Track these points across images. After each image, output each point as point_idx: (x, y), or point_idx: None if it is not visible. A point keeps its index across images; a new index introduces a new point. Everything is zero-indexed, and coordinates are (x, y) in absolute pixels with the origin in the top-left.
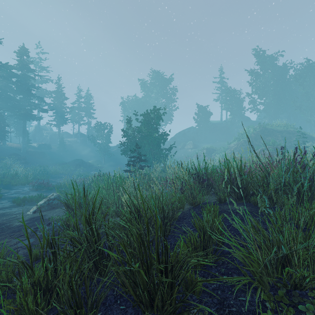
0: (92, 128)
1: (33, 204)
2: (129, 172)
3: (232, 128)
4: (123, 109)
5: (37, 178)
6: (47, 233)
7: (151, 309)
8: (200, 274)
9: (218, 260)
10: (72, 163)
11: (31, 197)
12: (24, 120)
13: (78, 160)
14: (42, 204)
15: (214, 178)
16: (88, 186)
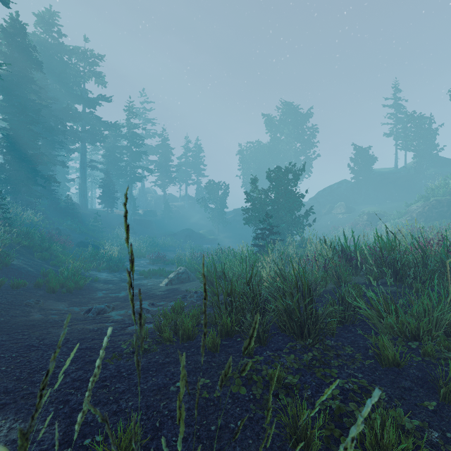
0: (202, 188)
1: (158, 278)
2: (258, 246)
3: (415, 179)
4: (241, 160)
5: (148, 251)
6: (197, 299)
7: (301, 338)
8: (339, 329)
9: (355, 322)
10: (181, 233)
11: (155, 271)
12: (131, 184)
13: (187, 230)
14: (172, 277)
15: (364, 257)
16: (226, 260)
